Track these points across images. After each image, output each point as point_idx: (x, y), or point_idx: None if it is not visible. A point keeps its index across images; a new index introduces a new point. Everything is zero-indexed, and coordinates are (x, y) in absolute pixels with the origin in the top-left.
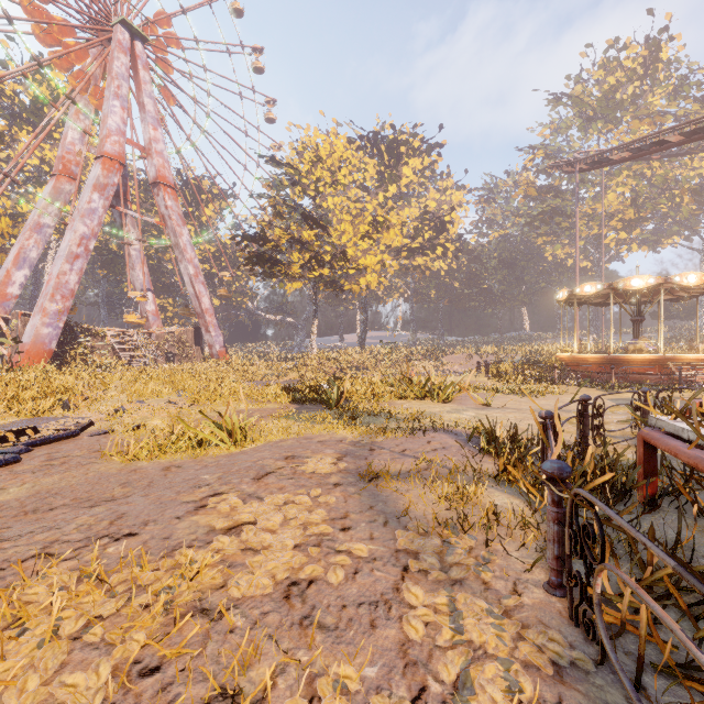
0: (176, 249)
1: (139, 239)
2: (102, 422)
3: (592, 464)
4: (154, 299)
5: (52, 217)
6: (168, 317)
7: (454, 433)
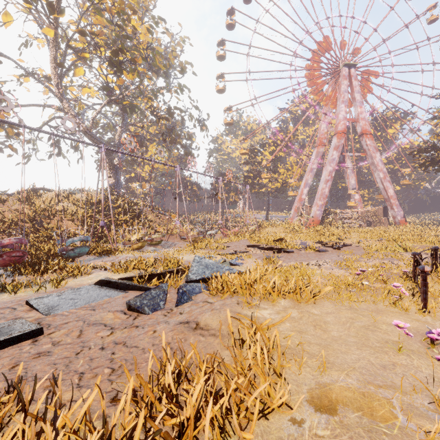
0: (372, 165)
1: (352, 165)
2: (356, 244)
3: None
4: (358, 193)
5: (316, 165)
6: (364, 200)
7: None
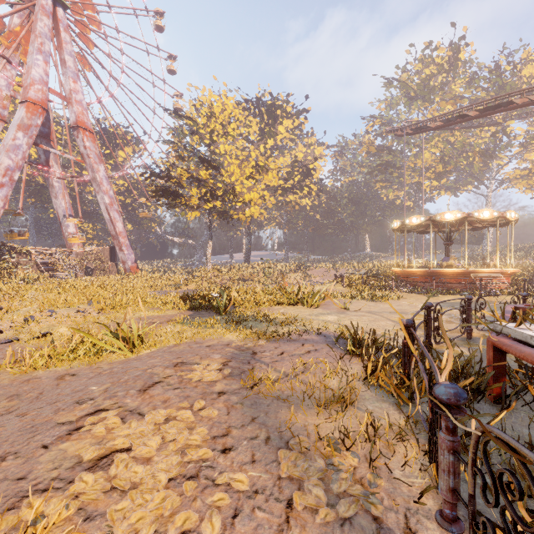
0: (94, 182)
1: (60, 173)
2: (10, 331)
3: (451, 368)
4: (75, 223)
5: None
6: (89, 238)
7: (323, 336)
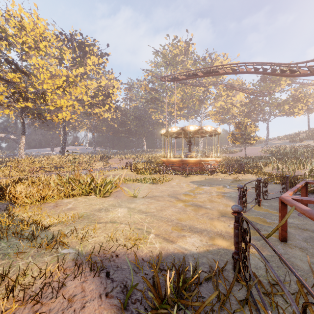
0: None
1: None
2: None
3: None
4: None
5: None
6: None
7: (106, 272)
